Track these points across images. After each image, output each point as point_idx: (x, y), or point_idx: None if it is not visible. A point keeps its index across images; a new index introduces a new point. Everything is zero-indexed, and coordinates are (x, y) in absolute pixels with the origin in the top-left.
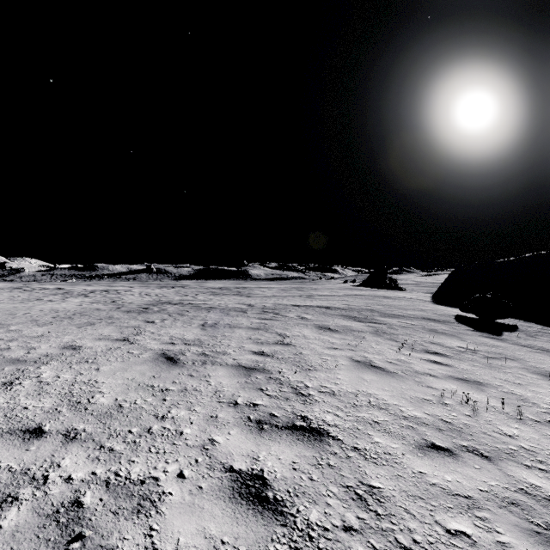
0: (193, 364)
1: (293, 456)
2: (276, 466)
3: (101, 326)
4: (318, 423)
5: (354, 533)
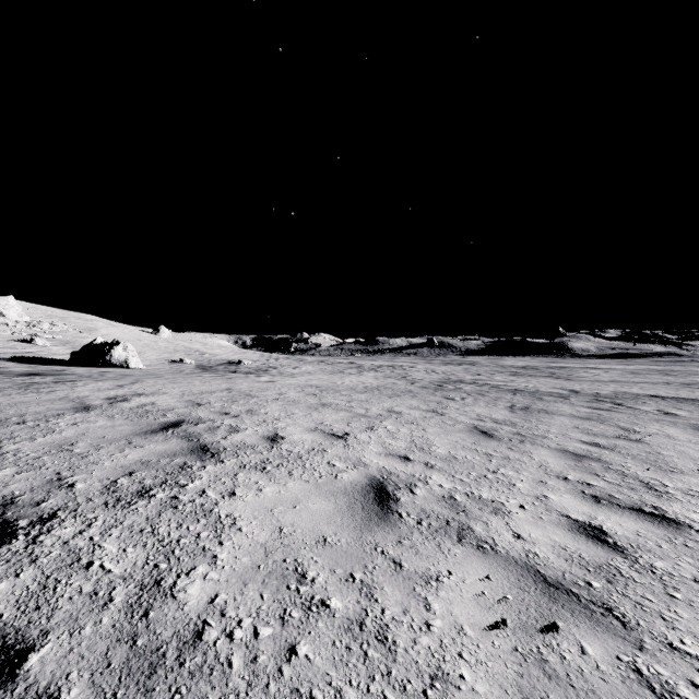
0: (510, 441)
1: (637, 528)
2: (616, 527)
3: (407, 398)
4: (676, 516)
5: None
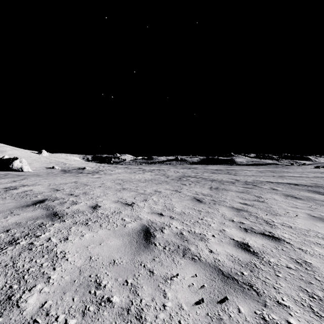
0: (209, 203)
1: (263, 243)
2: (254, 243)
3: (164, 185)
4: (278, 235)
5: (291, 269)
